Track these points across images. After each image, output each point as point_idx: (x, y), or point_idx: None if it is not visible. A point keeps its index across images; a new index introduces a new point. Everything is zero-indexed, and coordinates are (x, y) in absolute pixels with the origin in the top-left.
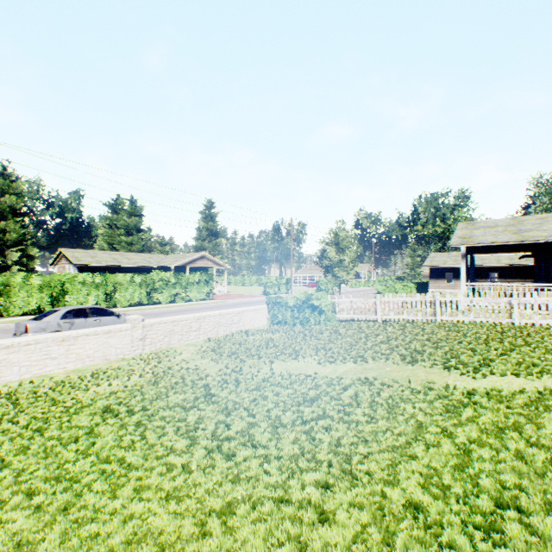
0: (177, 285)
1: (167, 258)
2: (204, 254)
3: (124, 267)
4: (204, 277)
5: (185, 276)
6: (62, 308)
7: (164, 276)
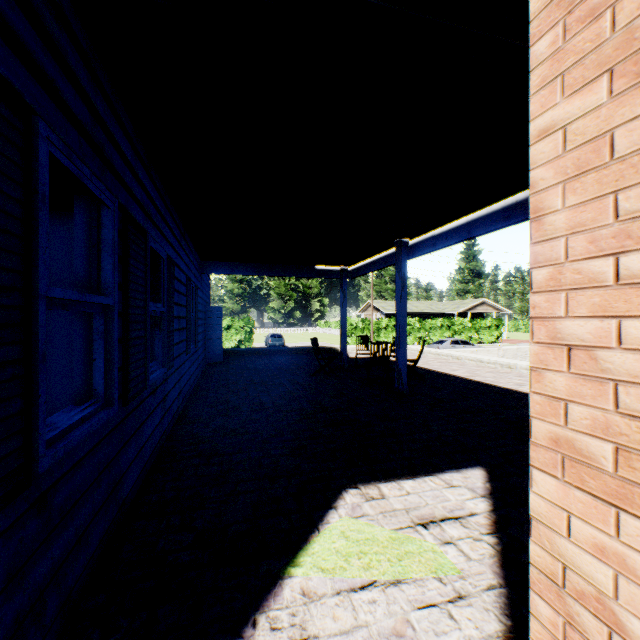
0: (471, 329)
1: (445, 304)
2: (483, 300)
3: (413, 314)
4: (494, 322)
5: (477, 321)
6: (447, 339)
7: (462, 321)
